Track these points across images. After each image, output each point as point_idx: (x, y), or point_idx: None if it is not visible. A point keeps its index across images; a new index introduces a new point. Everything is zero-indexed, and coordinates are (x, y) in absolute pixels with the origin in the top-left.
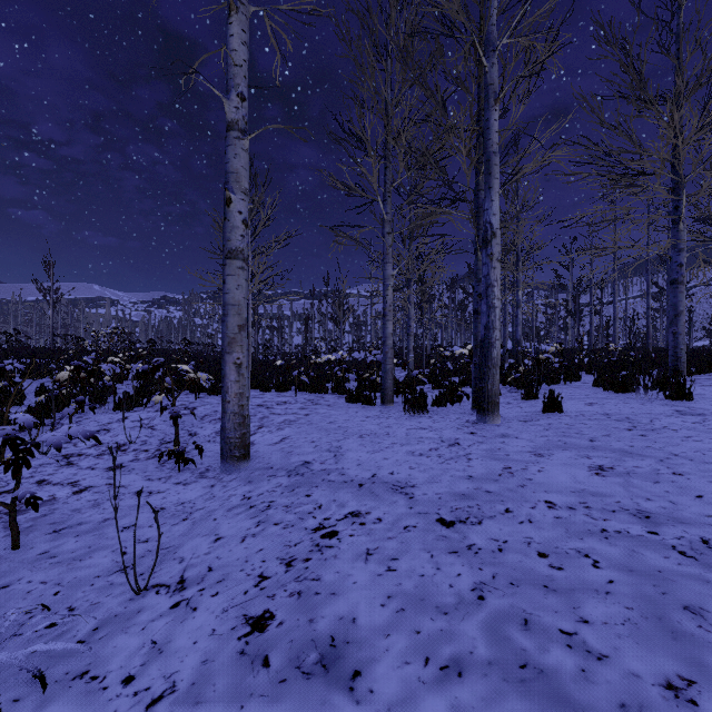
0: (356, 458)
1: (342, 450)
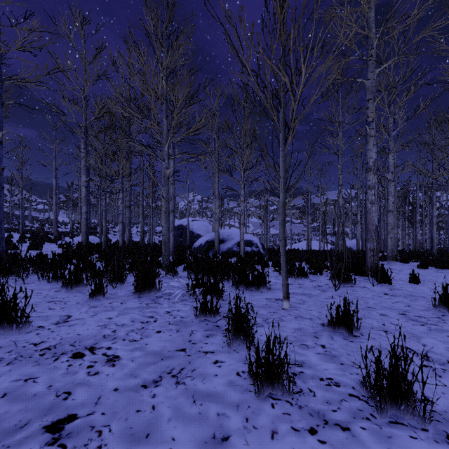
0: None
1: None
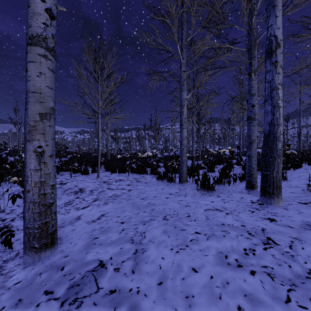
0: (158, 263)
1: (144, 240)
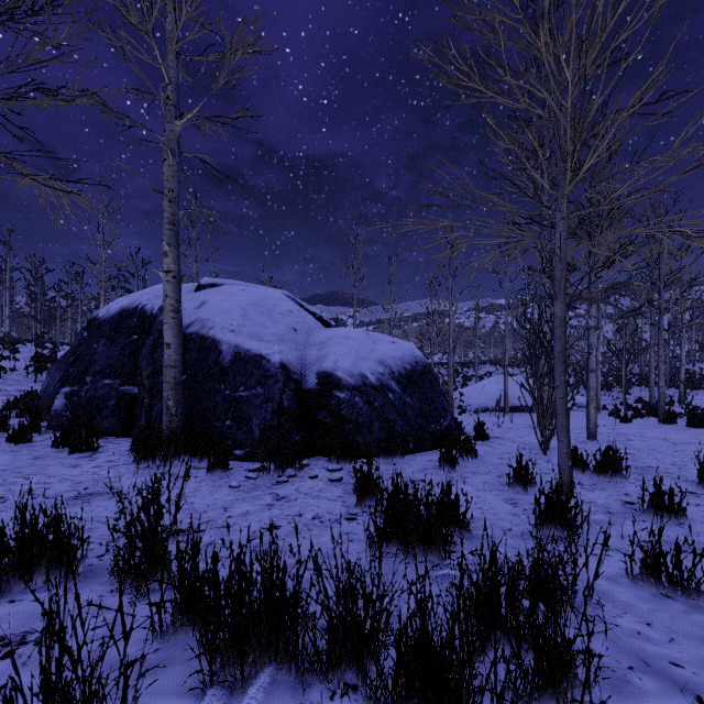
0: None
1: None
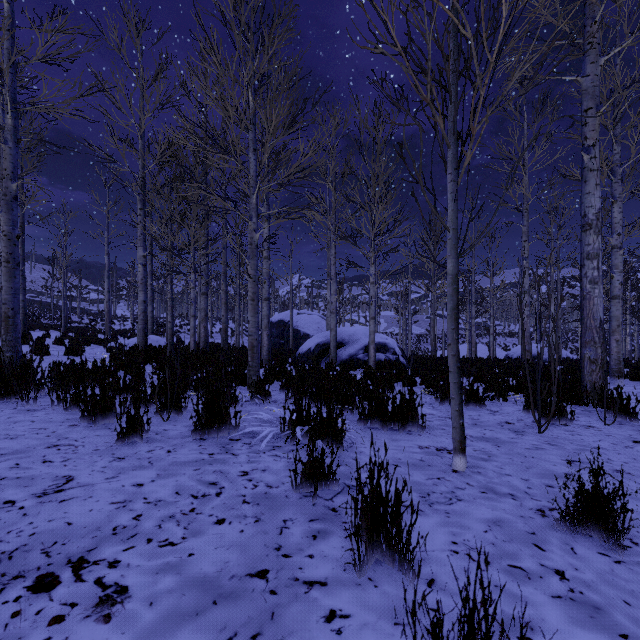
0: None
1: None
